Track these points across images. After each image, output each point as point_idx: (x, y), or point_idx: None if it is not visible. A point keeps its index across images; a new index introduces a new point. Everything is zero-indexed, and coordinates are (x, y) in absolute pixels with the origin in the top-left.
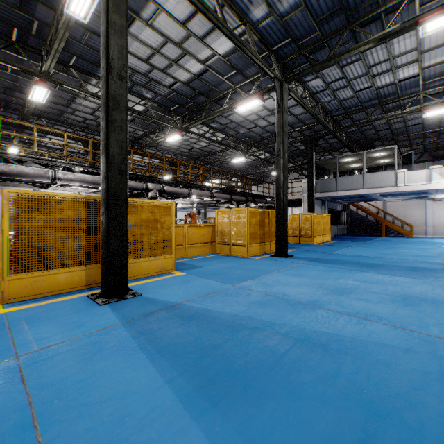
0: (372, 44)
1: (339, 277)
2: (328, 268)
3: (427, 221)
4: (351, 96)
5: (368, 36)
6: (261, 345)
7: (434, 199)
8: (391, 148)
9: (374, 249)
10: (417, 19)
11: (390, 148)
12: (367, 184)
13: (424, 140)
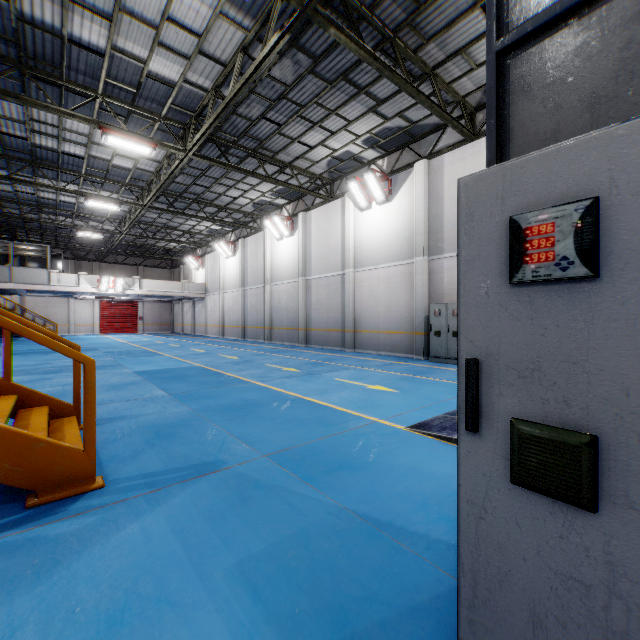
0: (54, 189)
1: (41, 357)
2: (23, 356)
3: (71, 319)
4: (11, 190)
5: (46, 172)
6: (48, 369)
7: (79, 298)
8: (45, 246)
9: (37, 345)
10: (84, 194)
11: (43, 246)
12: (17, 278)
13: (71, 241)
